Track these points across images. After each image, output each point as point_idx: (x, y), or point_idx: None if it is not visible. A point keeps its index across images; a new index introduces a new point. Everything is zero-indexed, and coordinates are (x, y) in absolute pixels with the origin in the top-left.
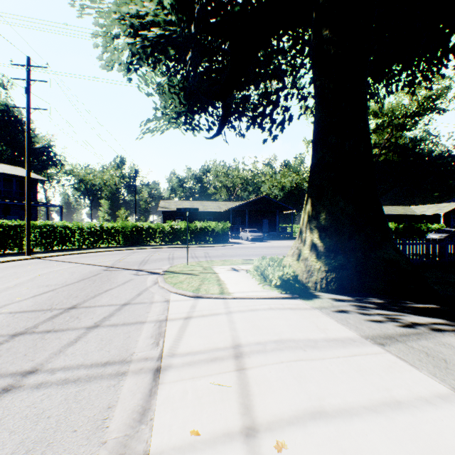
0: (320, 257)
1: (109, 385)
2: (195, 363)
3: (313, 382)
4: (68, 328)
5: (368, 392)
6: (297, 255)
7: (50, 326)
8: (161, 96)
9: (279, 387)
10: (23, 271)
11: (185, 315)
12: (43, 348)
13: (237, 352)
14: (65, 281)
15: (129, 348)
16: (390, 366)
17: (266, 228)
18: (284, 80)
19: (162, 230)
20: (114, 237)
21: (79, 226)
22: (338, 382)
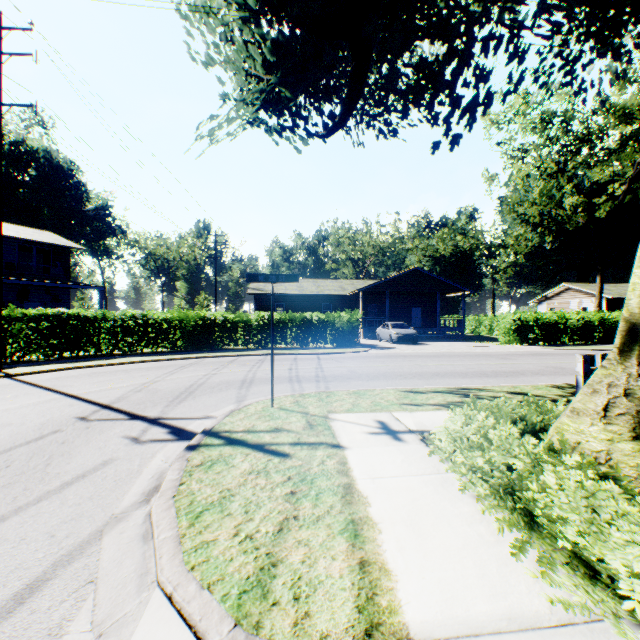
0: None
1: None
2: None
3: None
4: None
5: None
6: (634, 420)
7: None
8: (228, 59)
9: None
10: None
11: None
12: None
13: None
14: None
15: None
16: None
17: (417, 321)
18: None
19: (247, 325)
20: (167, 337)
21: (108, 317)
22: None
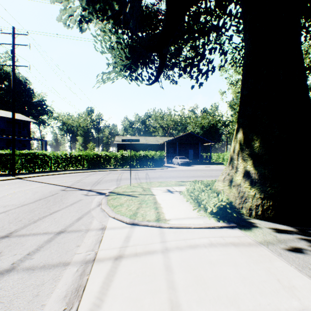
0: (254, 183)
1: None
2: None
3: None
4: None
5: None
6: (228, 181)
7: None
8: (111, 52)
9: None
10: None
11: (116, 252)
12: None
13: None
14: (23, 201)
15: None
16: None
17: (191, 156)
18: (209, 36)
19: (115, 157)
20: (80, 162)
21: (55, 154)
22: None
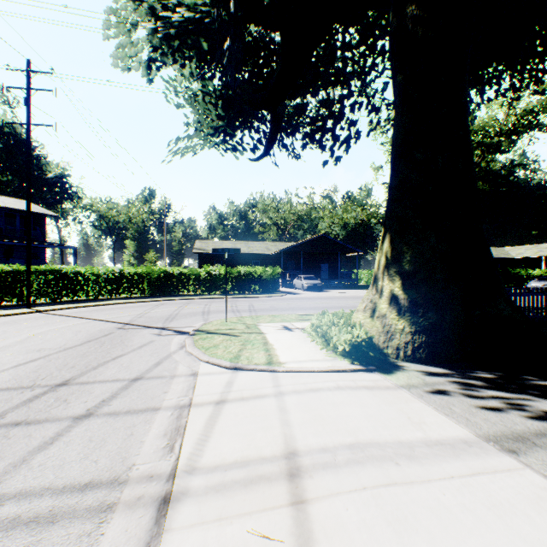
0: (403, 313)
1: (82, 533)
2: (225, 488)
3: (422, 532)
4: (47, 419)
5: None
6: (371, 310)
7: (23, 415)
8: (193, 107)
9: (365, 545)
10: (15, 330)
11: (217, 397)
12: (0, 453)
13: (291, 466)
14: (64, 344)
15: (127, 455)
16: (540, 496)
17: (325, 274)
18: (349, 85)
19: (197, 277)
20: (138, 286)
21: (95, 272)
22: (463, 532)
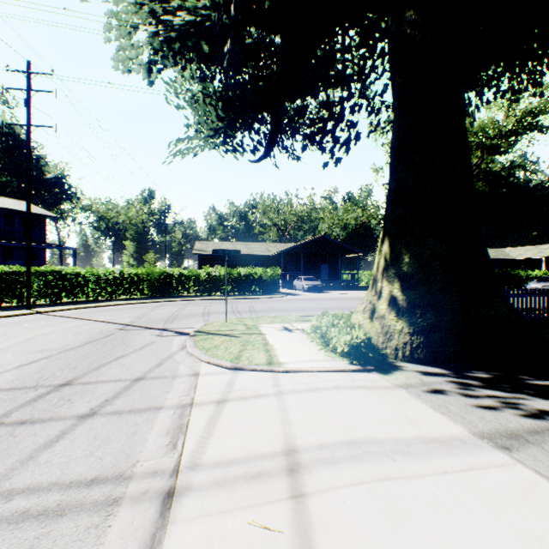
0: (402, 314)
1: (90, 525)
2: (227, 483)
3: (415, 523)
4: (52, 418)
5: (508, 546)
6: (370, 311)
7: (28, 414)
8: (193, 108)
9: (361, 535)
10: (16, 331)
11: (218, 397)
12: (7, 451)
13: (291, 462)
14: (65, 345)
15: (131, 452)
16: (530, 490)
17: (325, 275)
18: (349, 87)
19: (197, 278)
20: (138, 287)
21: (95, 273)
22: (455, 523)
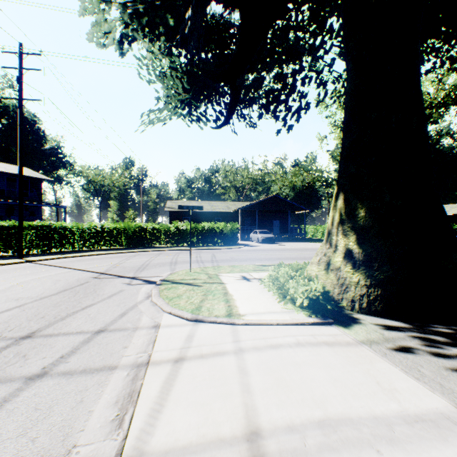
0: (358, 266)
1: None
2: None
3: None
4: None
5: None
6: (325, 263)
7: None
8: (162, 82)
9: None
10: (3, 279)
11: (175, 354)
12: None
13: (254, 454)
14: (41, 293)
15: (70, 431)
16: None
17: (277, 229)
18: (301, 61)
19: (167, 231)
20: (117, 239)
21: (80, 227)
22: None
